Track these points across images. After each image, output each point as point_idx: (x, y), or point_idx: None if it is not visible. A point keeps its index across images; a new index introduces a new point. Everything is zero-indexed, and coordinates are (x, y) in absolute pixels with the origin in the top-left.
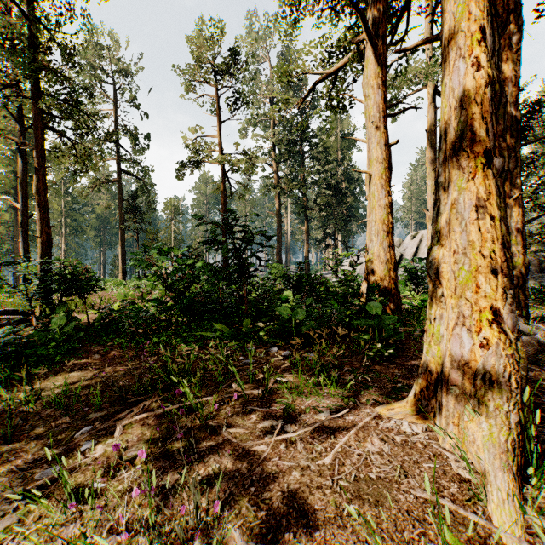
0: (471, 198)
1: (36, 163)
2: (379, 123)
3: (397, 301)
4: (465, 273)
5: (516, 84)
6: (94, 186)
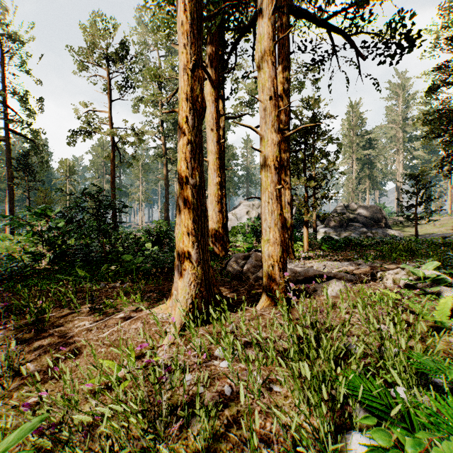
0: (182, 198)
1: None
2: (213, 127)
3: (223, 248)
4: (180, 235)
5: (287, 115)
6: None
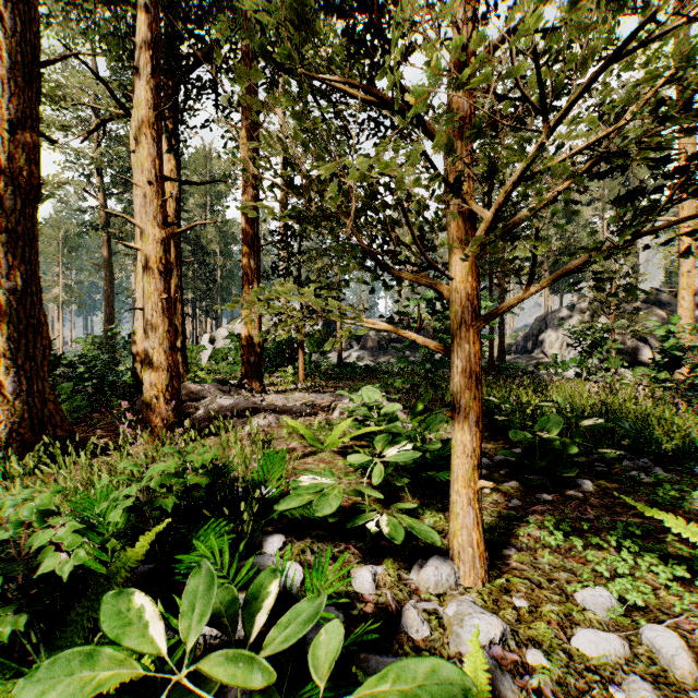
0: None
1: None
2: None
3: None
4: None
5: (254, 195)
6: None
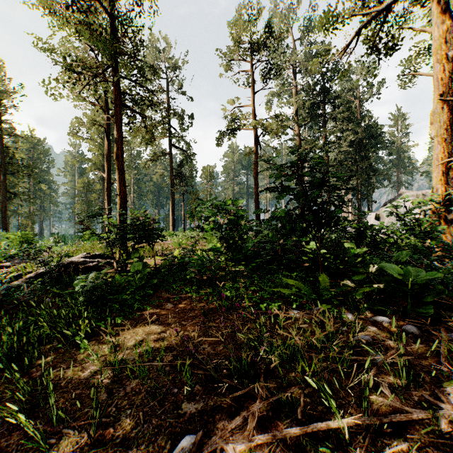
0: None
1: (116, 134)
2: None
3: None
4: None
5: None
6: (152, 158)
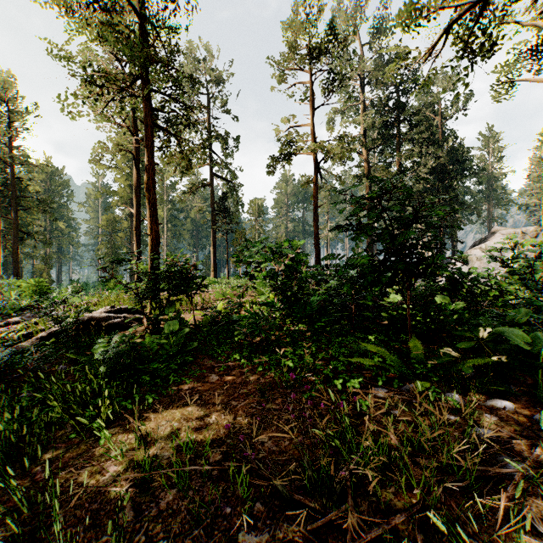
0: None
1: (146, 161)
2: None
3: None
4: None
5: None
6: (190, 190)
